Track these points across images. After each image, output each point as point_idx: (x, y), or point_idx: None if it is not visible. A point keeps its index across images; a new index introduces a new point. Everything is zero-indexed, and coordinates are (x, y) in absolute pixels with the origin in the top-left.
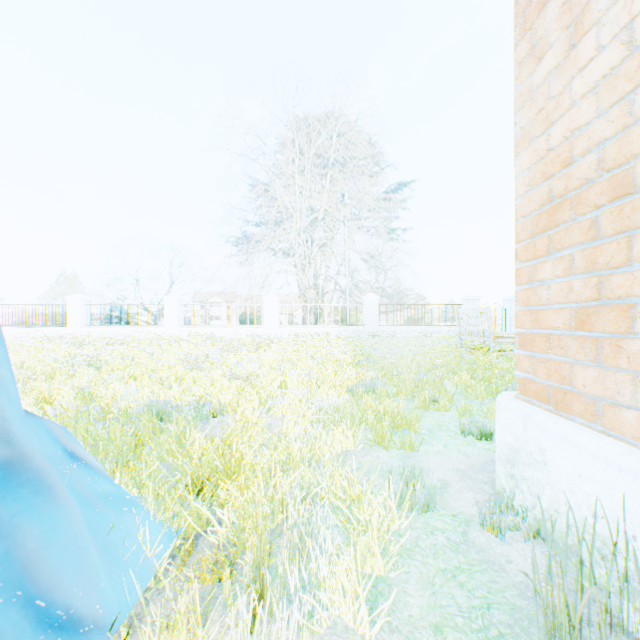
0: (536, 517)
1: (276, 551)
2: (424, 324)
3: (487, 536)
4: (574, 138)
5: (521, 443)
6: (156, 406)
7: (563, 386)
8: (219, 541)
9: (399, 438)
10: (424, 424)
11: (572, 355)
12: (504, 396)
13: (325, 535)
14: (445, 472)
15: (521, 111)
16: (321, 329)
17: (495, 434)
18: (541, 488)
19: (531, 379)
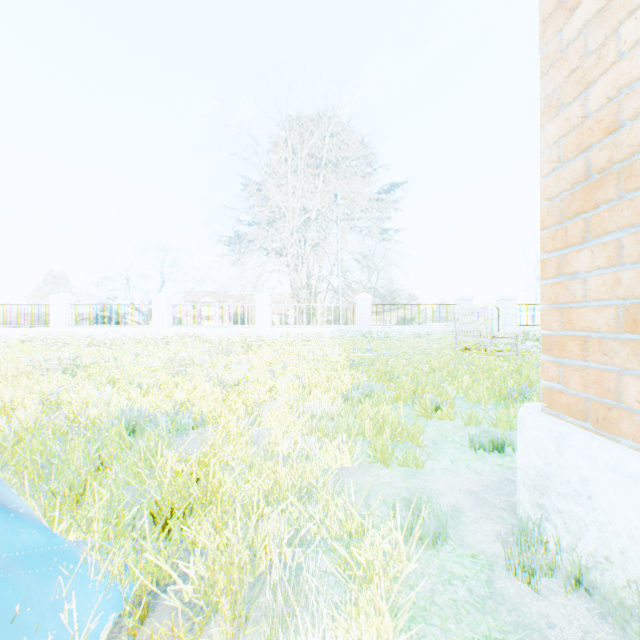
0: (578, 562)
1: (255, 615)
2: (418, 324)
3: (518, 586)
4: (624, 96)
5: (554, 468)
6: (128, 417)
7: (605, 400)
8: (183, 601)
9: (400, 452)
10: (427, 434)
11: (621, 363)
12: (528, 409)
13: (318, 588)
14: (456, 495)
15: (547, 75)
16: (314, 329)
17: (517, 454)
18: (584, 527)
19: (560, 389)
